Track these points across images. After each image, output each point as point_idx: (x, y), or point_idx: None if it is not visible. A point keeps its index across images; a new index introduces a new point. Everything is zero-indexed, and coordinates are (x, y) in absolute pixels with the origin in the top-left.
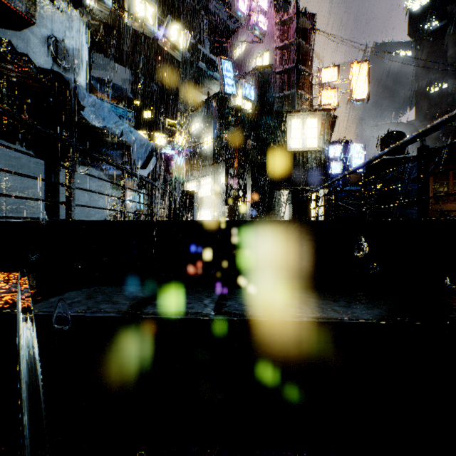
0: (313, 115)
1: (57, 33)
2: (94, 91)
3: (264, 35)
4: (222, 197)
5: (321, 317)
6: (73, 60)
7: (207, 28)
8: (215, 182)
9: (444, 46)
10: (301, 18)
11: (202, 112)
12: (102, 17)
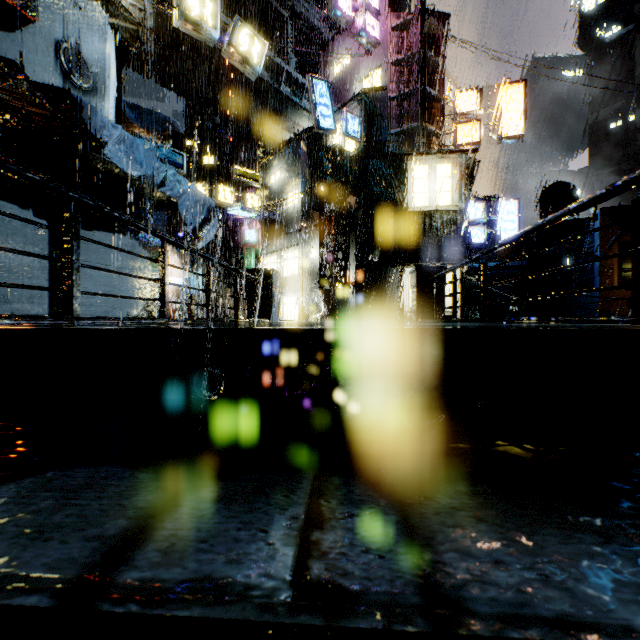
0: (445, 158)
1: (71, 36)
2: (128, 124)
3: (374, 45)
4: (314, 278)
5: (574, 617)
6: (95, 78)
7: (293, 36)
8: (304, 255)
9: (630, 62)
10: (427, 19)
11: (286, 156)
12: (143, 21)
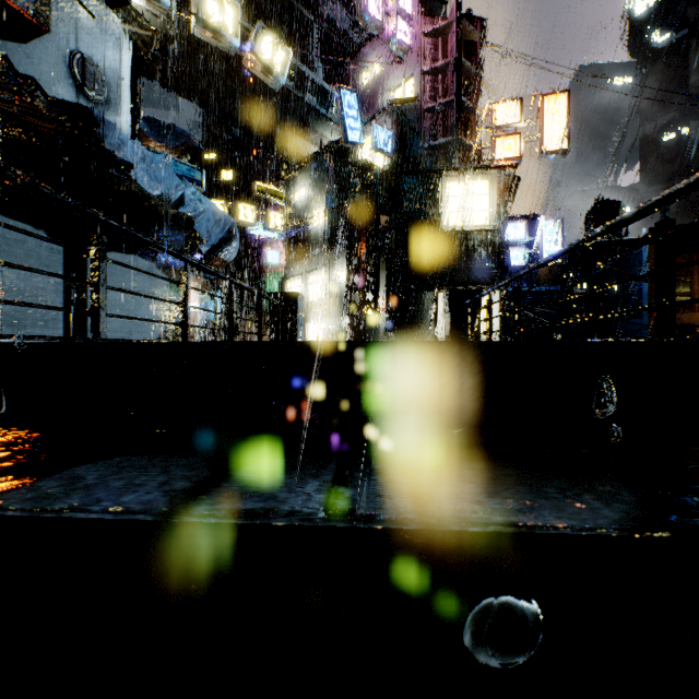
0: (482, 175)
1: (84, 46)
2: (143, 138)
3: (407, 53)
4: (342, 303)
5: (520, 523)
6: (109, 90)
7: (319, 42)
8: (331, 278)
9: (684, 70)
10: (463, 25)
11: (311, 172)
12: (156, 25)
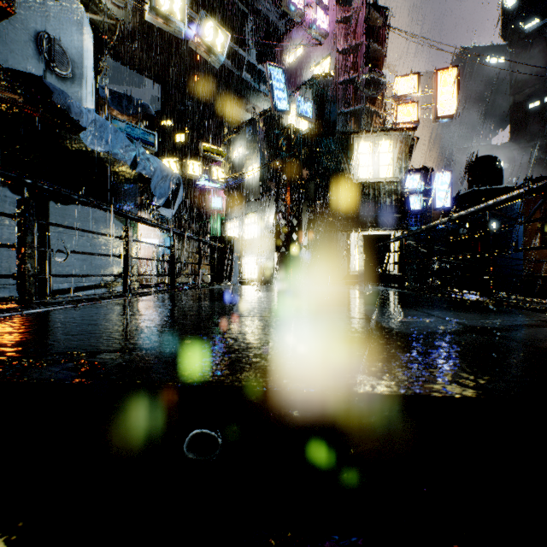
0: (387, 136)
1: (51, 28)
2: (107, 108)
3: (324, 36)
4: (271, 241)
5: None
6: (73, 66)
7: (253, 30)
8: (262, 221)
9: (546, 50)
10: (371, 13)
11: (246, 134)
12: (122, 17)
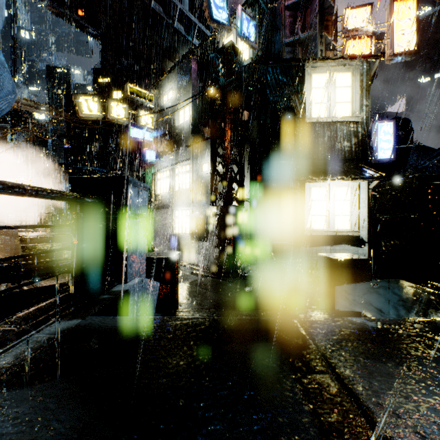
0: (345, 66)
1: None
2: None
3: None
4: (205, 192)
5: None
6: None
7: None
8: (195, 169)
9: (436, 34)
10: None
11: (177, 75)
12: None
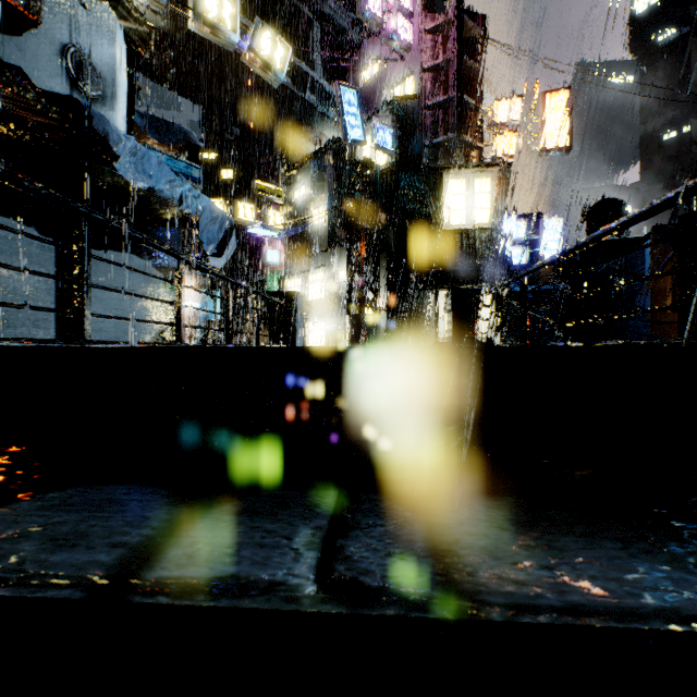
0: (483, 172)
1: (79, 40)
2: (140, 135)
3: (407, 49)
4: (342, 302)
5: (585, 606)
6: (104, 85)
7: (319, 40)
8: (331, 277)
9: (685, 68)
10: (464, 21)
11: (311, 170)
12: (155, 23)
